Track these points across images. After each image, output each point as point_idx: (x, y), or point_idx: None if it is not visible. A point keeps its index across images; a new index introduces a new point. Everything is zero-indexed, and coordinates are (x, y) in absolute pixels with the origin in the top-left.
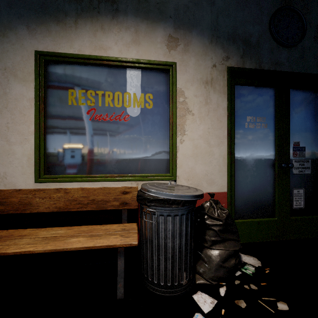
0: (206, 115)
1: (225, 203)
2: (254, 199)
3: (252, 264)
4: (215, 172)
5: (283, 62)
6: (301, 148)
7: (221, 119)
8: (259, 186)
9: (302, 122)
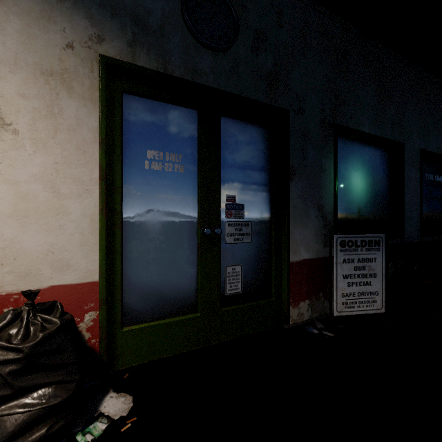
0: (51, 136)
1: (95, 302)
2: (161, 288)
3: (113, 414)
4: (72, 246)
5: (205, 71)
6: (238, 205)
7: (87, 149)
8: (171, 266)
9: (239, 168)
